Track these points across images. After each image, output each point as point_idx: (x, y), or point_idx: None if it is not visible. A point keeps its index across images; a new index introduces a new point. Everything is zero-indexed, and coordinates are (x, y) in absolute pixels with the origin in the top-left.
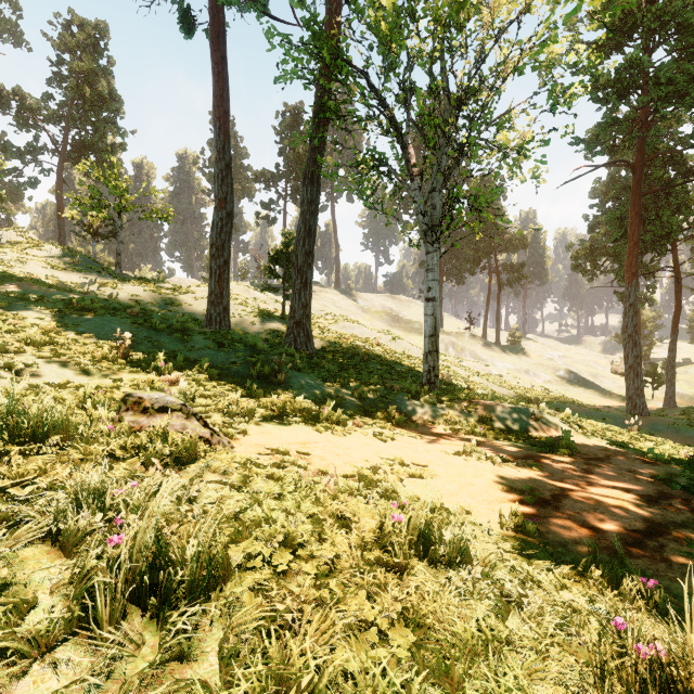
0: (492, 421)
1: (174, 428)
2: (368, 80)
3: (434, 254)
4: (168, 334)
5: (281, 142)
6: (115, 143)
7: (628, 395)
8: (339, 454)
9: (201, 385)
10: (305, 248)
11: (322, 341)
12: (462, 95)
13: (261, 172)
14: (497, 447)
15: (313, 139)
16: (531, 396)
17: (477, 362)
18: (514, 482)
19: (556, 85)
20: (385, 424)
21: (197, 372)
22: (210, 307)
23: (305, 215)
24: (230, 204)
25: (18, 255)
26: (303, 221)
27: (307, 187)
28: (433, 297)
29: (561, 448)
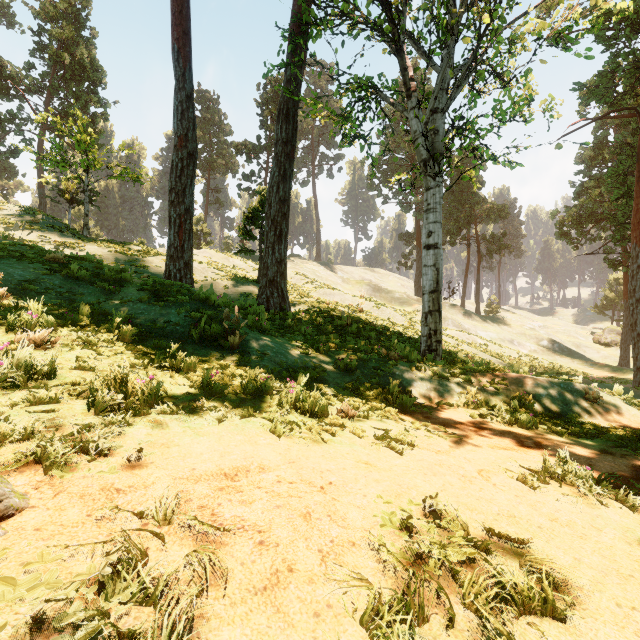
0: (533, 402)
1: None
2: None
3: (436, 189)
4: (92, 284)
5: (262, 114)
6: (96, 113)
7: (636, 365)
8: (311, 513)
9: (93, 349)
10: (279, 195)
11: (300, 304)
12: None
13: (243, 144)
14: (573, 451)
15: (288, 65)
16: (523, 366)
17: (461, 331)
18: None
19: None
20: (386, 410)
21: (105, 330)
22: (169, 262)
23: (279, 157)
24: (192, 142)
25: None
26: (276, 164)
27: (281, 124)
28: (434, 243)
29: None
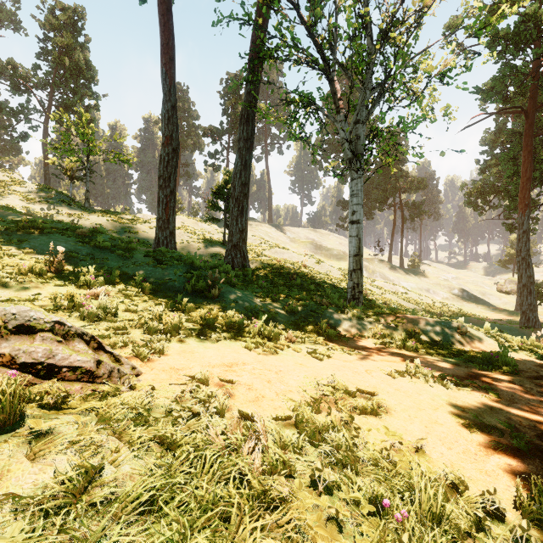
0: (420, 335)
1: (31, 357)
2: (298, 11)
3: (358, 180)
4: (112, 252)
5: (224, 104)
6: (90, 104)
7: (522, 310)
8: (271, 381)
9: (130, 299)
10: (241, 180)
11: (257, 262)
12: (386, 29)
13: (209, 128)
14: (434, 363)
15: (249, 82)
16: (434, 310)
17: (386, 282)
18: (482, 415)
19: (484, 6)
20: (317, 338)
21: (131, 286)
22: (158, 231)
23: (241, 151)
24: (175, 141)
25: (0, 190)
26: (239, 156)
27: (243, 126)
28: (357, 220)
29: (500, 365)
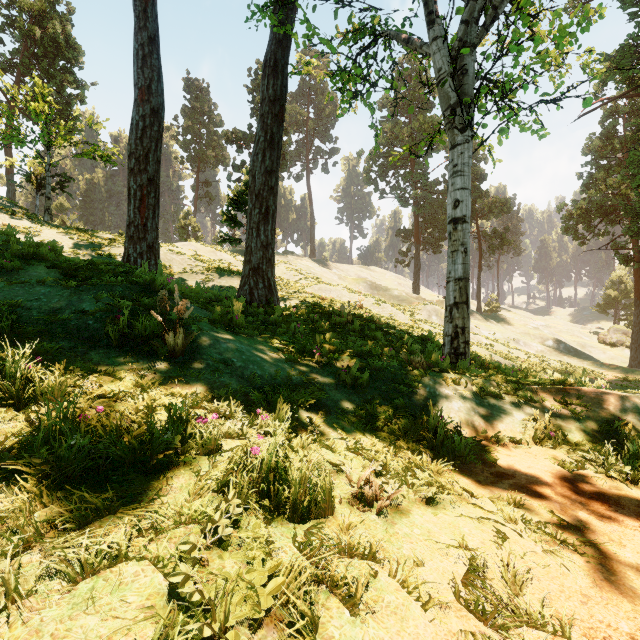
0: (638, 435)
1: None
2: None
3: (464, 146)
4: None
5: (253, 101)
6: (72, 94)
7: None
8: None
9: None
10: (265, 165)
11: (291, 299)
12: None
13: (233, 132)
14: None
15: (276, 3)
16: (535, 368)
17: None
18: None
19: None
20: (433, 466)
21: None
22: (128, 244)
23: (265, 118)
24: (156, 97)
25: None
26: (262, 127)
27: (268, 78)
28: (463, 216)
29: None
